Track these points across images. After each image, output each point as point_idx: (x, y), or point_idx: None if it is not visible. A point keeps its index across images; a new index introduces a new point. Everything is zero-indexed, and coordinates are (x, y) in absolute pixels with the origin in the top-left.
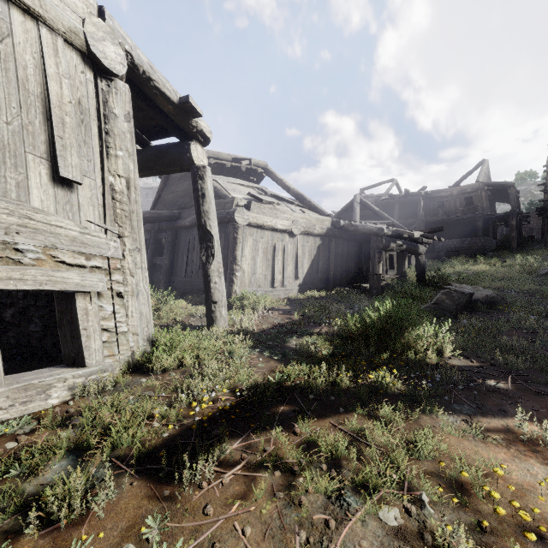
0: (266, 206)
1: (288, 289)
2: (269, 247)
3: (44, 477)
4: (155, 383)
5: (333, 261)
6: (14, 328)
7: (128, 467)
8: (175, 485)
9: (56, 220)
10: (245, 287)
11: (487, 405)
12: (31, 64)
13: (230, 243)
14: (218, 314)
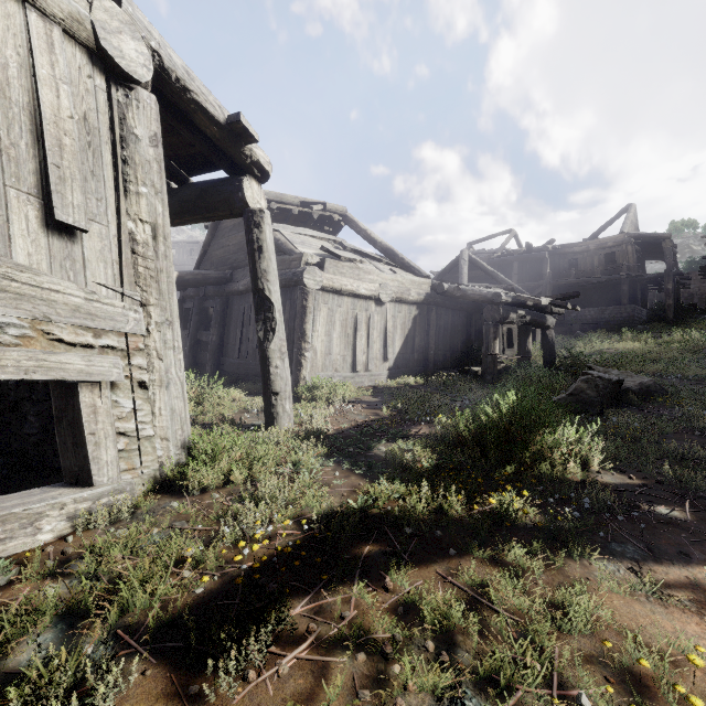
0: (345, 265)
1: (374, 375)
2: (349, 319)
3: (17, 660)
4: (190, 508)
5: (434, 337)
6: (3, 429)
7: (140, 645)
8: (207, 675)
9: (51, 282)
10: (317, 371)
11: (660, 545)
12: (14, 62)
13: (298, 314)
14: (281, 409)
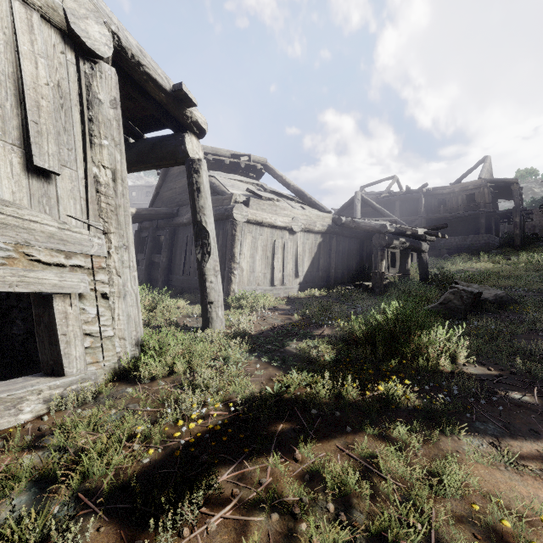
0: (266, 203)
1: (288, 288)
2: (268, 245)
3: None
4: (141, 394)
5: (334, 259)
6: None
7: (97, 506)
8: (150, 532)
9: (30, 214)
10: (243, 285)
11: (515, 424)
12: (1, 40)
13: (228, 240)
14: (214, 315)
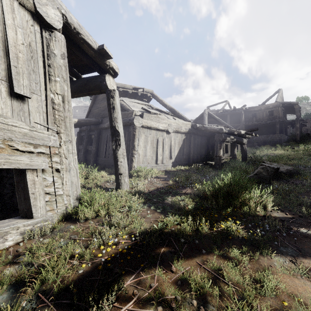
0: (153, 115)
1: (165, 165)
2: (154, 140)
3: None
4: (79, 229)
5: (192, 148)
6: None
7: (49, 301)
8: None
9: (12, 121)
10: (140, 164)
11: (304, 248)
12: None
13: (131, 137)
14: (123, 181)
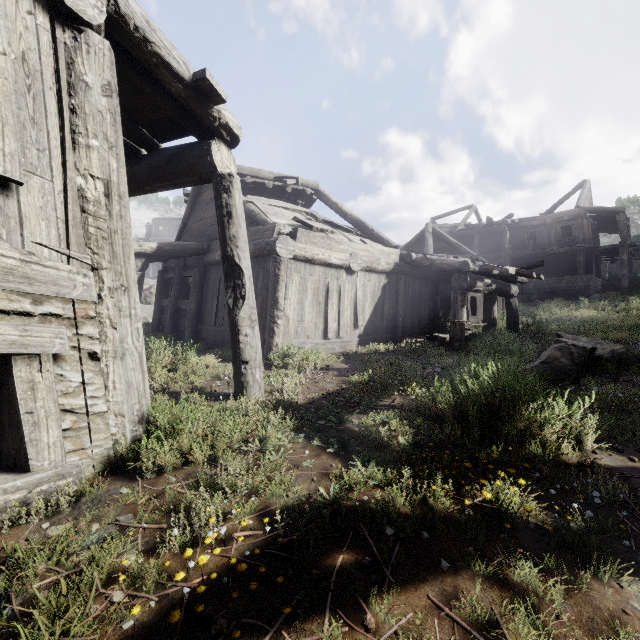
0: (317, 235)
1: (345, 341)
2: (320, 288)
3: None
4: (139, 497)
5: (402, 305)
6: None
7: None
8: None
9: None
10: (289, 338)
11: None
12: None
13: (270, 282)
14: (250, 378)
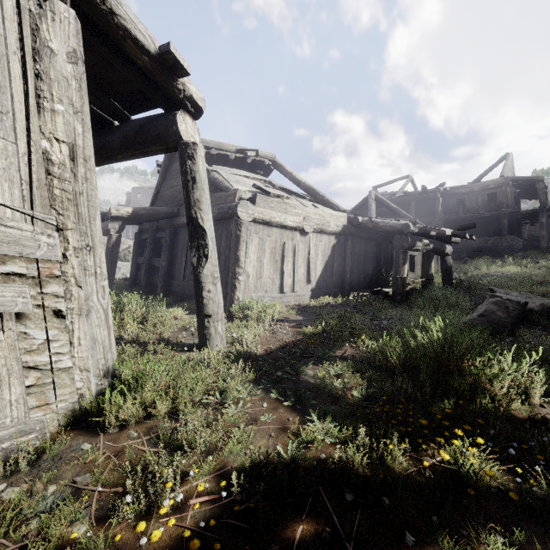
0: (274, 200)
1: (299, 295)
2: (277, 247)
3: None
4: (99, 455)
5: (349, 263)
6: None
7: None
8: None
9: None
10: (249, 293)
11: None
12: None
13: (232, 242)
14: (213, 331)
